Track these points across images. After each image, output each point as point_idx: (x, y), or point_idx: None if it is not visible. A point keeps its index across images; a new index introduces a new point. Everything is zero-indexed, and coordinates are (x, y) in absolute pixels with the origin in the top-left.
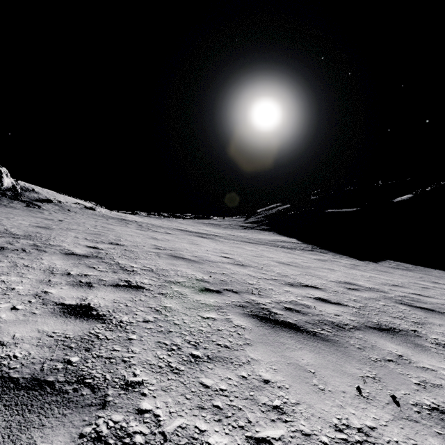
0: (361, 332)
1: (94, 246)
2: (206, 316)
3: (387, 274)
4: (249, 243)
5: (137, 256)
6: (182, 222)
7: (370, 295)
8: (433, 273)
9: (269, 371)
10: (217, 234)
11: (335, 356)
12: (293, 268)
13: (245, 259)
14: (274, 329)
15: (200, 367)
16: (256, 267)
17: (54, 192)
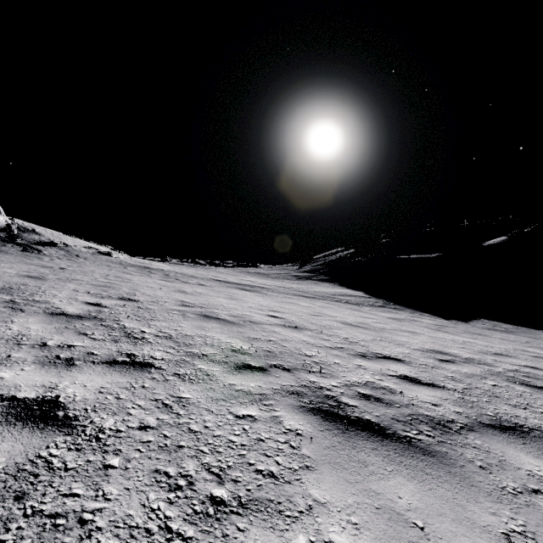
0: (477, 434)
1: (97, 302)
2: (241, 413)
3: (484, 338)
4: (305, 297)
5: (153, 317)
6: (221, 271)
7: (471, 370)
8: (541, 336)
9: (346, 530)
10: (265, 286)
11: (450, 486)
12: (363, 331)
13: (300, 319)
14: (348, 434)
15: (223, 528)
16: (315, 330)
17: (61, 234)
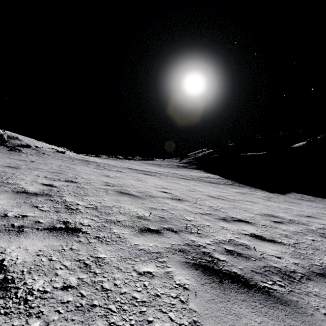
0: (314, 282)
1: (50, 184)
2: (143, 270)
3: (297, 205)
4: (183, 178)
5: (86, 193)
6: (132, 163)
7: (295, 229)
8: None
9: None
10: (159, 172)
11: None
12: (222, 202)
13: (181, 194)
14: (222, 287)
15: None
16: (191, 201)
17: (34, 140)
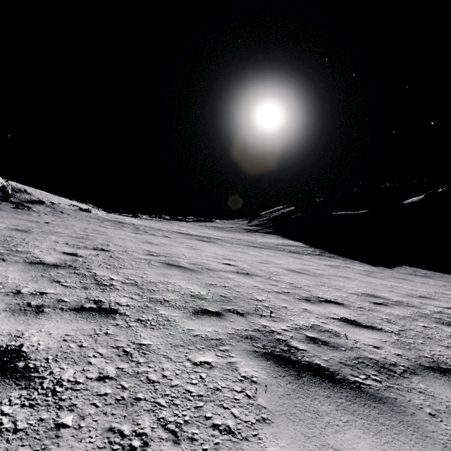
0: (420, 377)
1: (73, 252)
2: (199, 359)
3: (407, 282)
4: (254, 247)
5: (122, 265)
6: (183, 225)
7: (403, 313)
8: None
9: None
10: (220, 238)
11: (405, 438)
12: (305, 277)
13: (250, 266)
14: (300, 380)
15: None
16: (264, 276)
17: (48, 194)
